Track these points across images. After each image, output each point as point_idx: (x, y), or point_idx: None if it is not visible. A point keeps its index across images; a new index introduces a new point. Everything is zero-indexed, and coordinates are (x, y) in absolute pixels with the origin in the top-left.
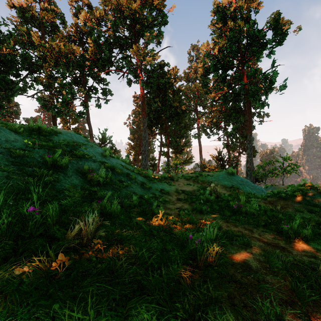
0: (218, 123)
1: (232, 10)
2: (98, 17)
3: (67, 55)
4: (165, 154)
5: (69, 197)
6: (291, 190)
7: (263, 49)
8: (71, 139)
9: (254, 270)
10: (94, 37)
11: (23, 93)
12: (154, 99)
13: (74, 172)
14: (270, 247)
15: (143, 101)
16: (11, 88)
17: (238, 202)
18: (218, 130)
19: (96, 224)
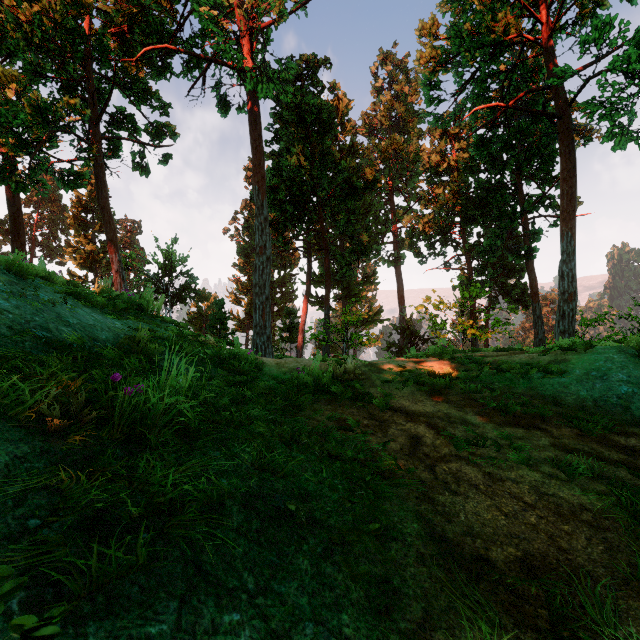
0: (446, 228)
1: None
2: None
3: None
4: (319, 301)
5: None
6: None
7: None
8: None
9: None
10: None
11: None
12: (290, 149)
13: None
14: None
15: (256, 142)
16: None
17: None
18: (446, 244)
19: None
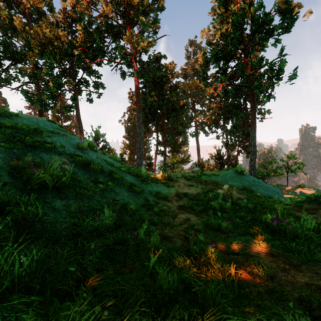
0: (217, 121)
1: None
2: None
3: (53, 42)
4: (161, 153)
5: None
6: None
7: (269, 35)
8: (34, 125)
9: None
10: (84, 23)
11: (5, 84)
12: (150, 93)
13: (1, 167)
14: None
15: (137, 94)
16: None
17: (275, 214)
18: (217, 128)
19: None
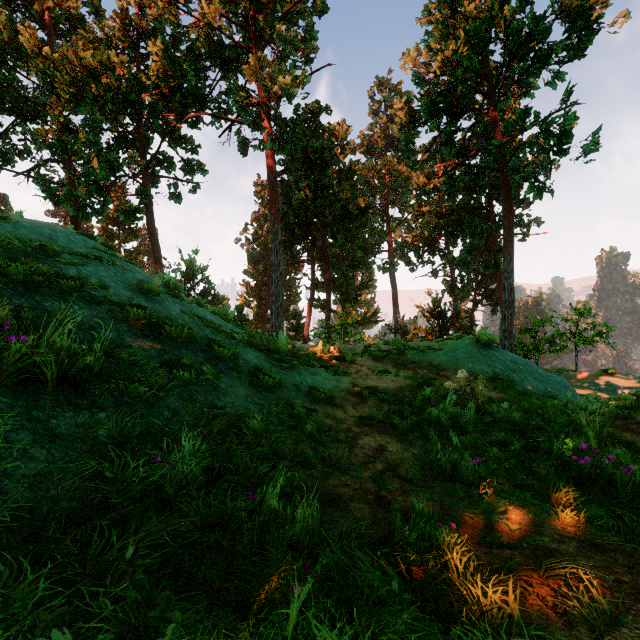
0: (433, 240)
1: None
2: None
3: (100, 77)
4: (321, 304)
5: None
6: None
7: (542, 64)
8: (43, 241)
9: None
10: (163, 40)
11: (2, 164)
12: (298, 183)
13: None
14: None
15: (272, 184)
16: None
17: (582, 439)
18: (433, 254)
19: None
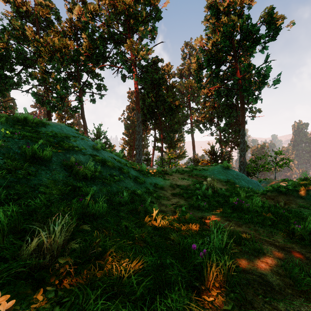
0: (211, 119)
1: (226, 6)
2: (92, 12)
3: (62, 50)
4: (159, 149)
5: (45, 194)
6: (292, 185)
7: (256, 44)
8: (60, 131)
9: (277, 290)
10: (88, 32)
11: (17, 87)
12: (148, 94)
13: (58, 165)
14: (285, 253)
15: (137, 95)
16: (5, 82)
17: (239, 197)
18: (211, 125)
19: (66, 234)
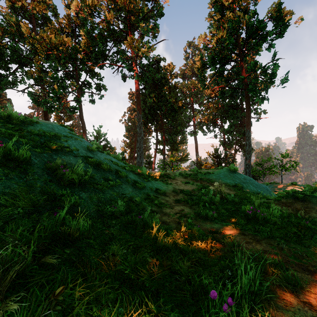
0: (214, 120)
1: (231, 2)
2: (90, 6)
3: (59, 47)
4: (161, 151)
5: (6, 207)
6: (309, 190)
7: (263, 41)
8: (51, 130)
9: None
10: (87, 29)
11: (12, 87)
12: (150, 95)
13: (40, 168)
14: None
15: (138, 95)
16: None
17: (252, 205)
18: (215, 127)
19: None
